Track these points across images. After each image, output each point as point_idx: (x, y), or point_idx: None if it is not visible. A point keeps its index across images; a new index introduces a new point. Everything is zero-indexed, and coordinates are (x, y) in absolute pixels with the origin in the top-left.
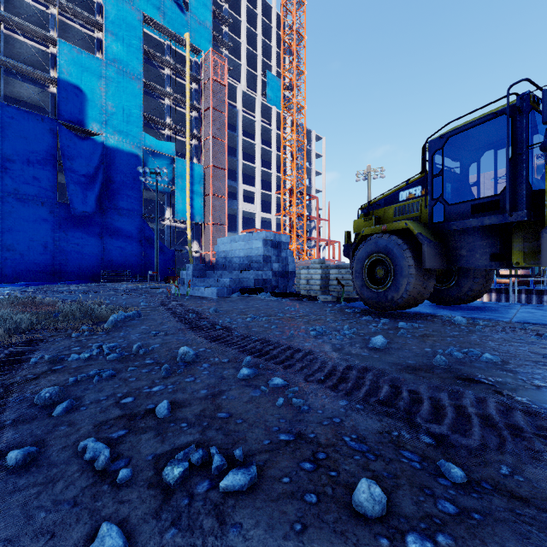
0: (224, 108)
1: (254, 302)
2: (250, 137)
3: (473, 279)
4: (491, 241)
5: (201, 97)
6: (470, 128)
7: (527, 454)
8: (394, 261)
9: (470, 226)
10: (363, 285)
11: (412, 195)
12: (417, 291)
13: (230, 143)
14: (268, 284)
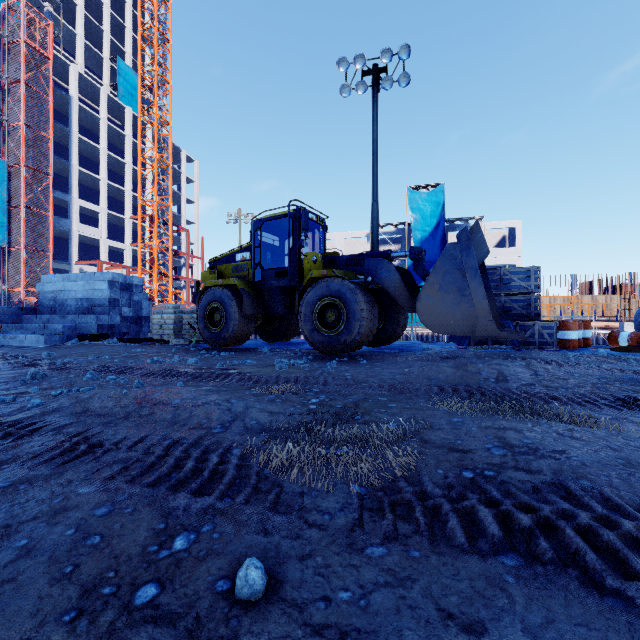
0: (47, 89)
1: (97, 348)
2: (92, 136)
3: (288, 322)
4: (285, 297)
5: (3, 61)
6: (275, 219)
7: (215, 380)
8: (226, 308)
9: (274, 286)
10: (205, 327)
11: (244, 258)
12: (241, 330)
13: (57, 137)
14: (116, 330)
